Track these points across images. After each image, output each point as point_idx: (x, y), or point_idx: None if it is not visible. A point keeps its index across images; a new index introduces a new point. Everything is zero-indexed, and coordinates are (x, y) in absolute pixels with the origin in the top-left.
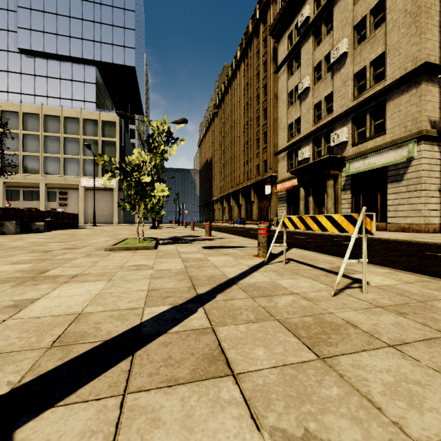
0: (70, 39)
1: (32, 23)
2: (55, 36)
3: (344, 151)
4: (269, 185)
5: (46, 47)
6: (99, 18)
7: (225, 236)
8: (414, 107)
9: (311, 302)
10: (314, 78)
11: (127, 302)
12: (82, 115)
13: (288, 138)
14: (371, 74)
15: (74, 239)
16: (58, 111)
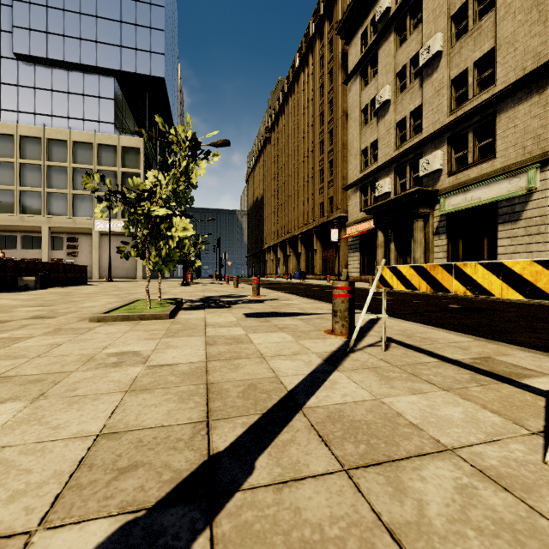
0: (81, 42)
1: (32, 20)
2: (61, 37)
3: (438, 182)
4: (337, 228)
5: (50, 52)
6: (118, 15)
7: (280, 295)
8: (536, 120)
9: (514, 499)
10: (396, 87)
11: (8, 496)
12: (96, 139)
13: (361, 168)
14: (474, 78)
15: (63, 301)
16: (65, 134)
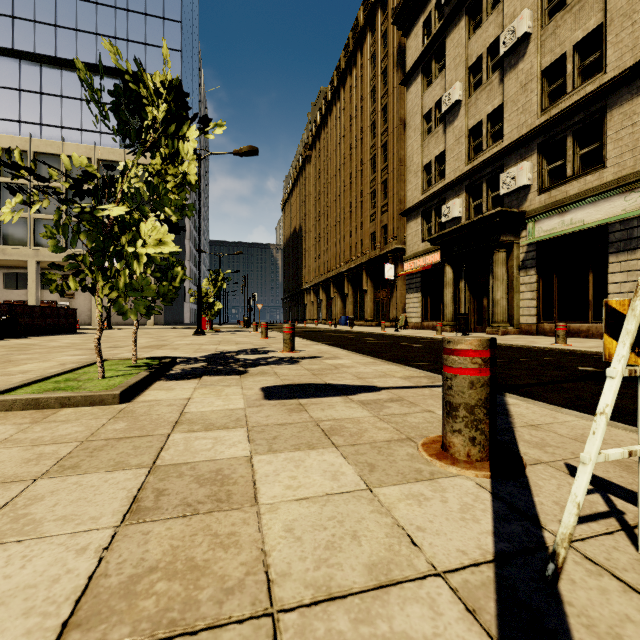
0: (77, 34)
1: (16, 6)
2: (53, 28)
3: (524, 202)
4: (392, 263)
5: (38, 46)
6: (124, 2)
7: (323, 350)
8: None
9: None
10: (469, 85)
11: None
12: (96, 153)
13: (423, 188)
14: (574, 66)
15: None
16: (57, 146)
